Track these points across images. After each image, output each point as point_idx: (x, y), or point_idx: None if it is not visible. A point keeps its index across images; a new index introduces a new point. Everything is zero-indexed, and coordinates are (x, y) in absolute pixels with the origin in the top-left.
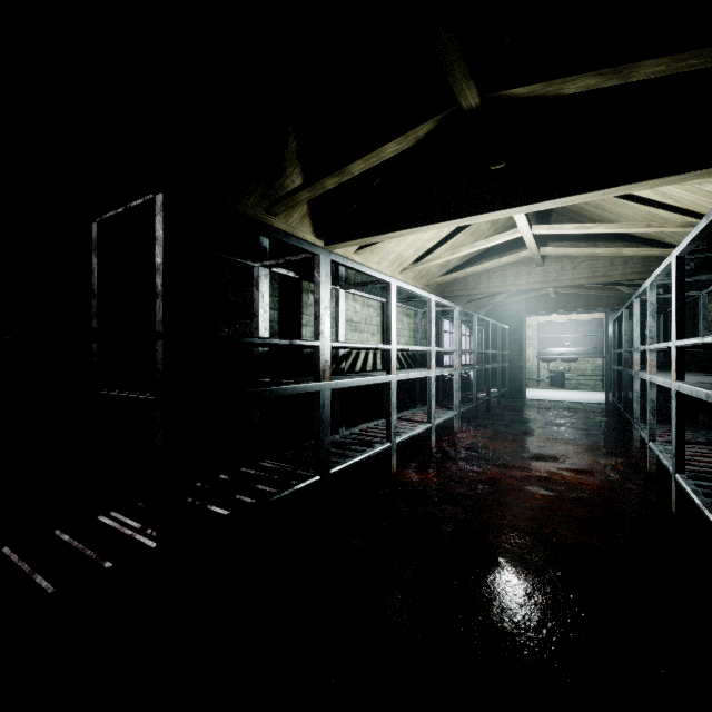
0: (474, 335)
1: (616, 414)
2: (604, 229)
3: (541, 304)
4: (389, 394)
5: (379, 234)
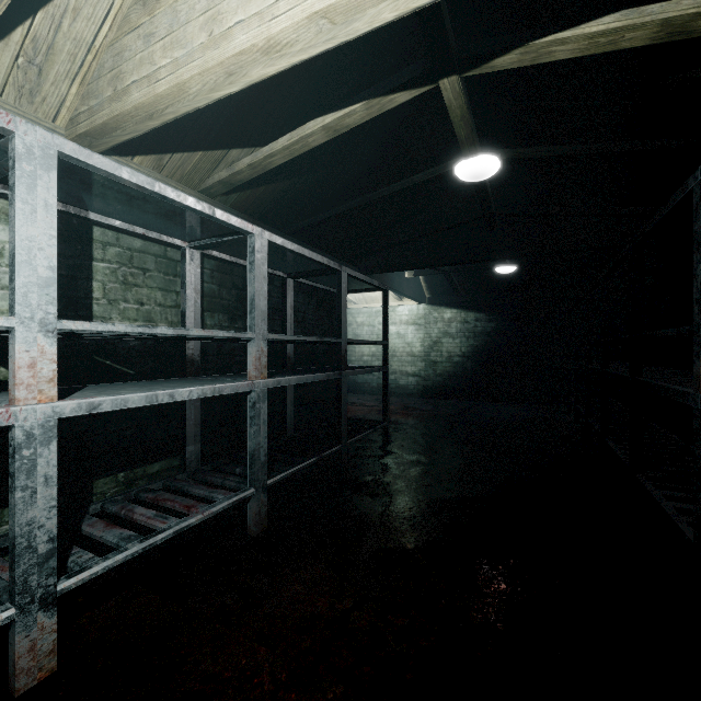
0: None
1: None
2: None
3: None
4: None
5: None
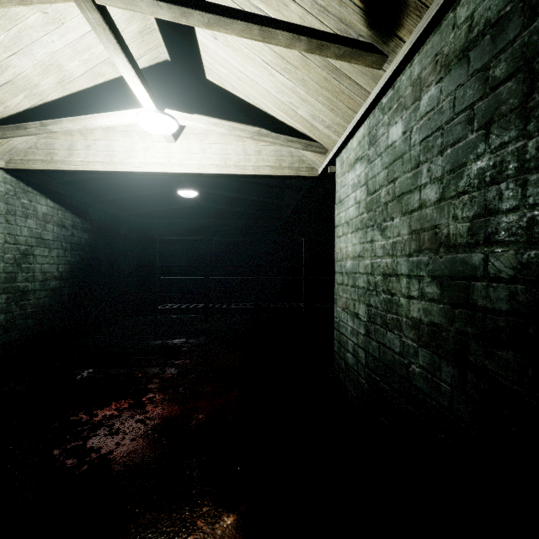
0: None
1: None
2: None
3: None
4: None
5: None
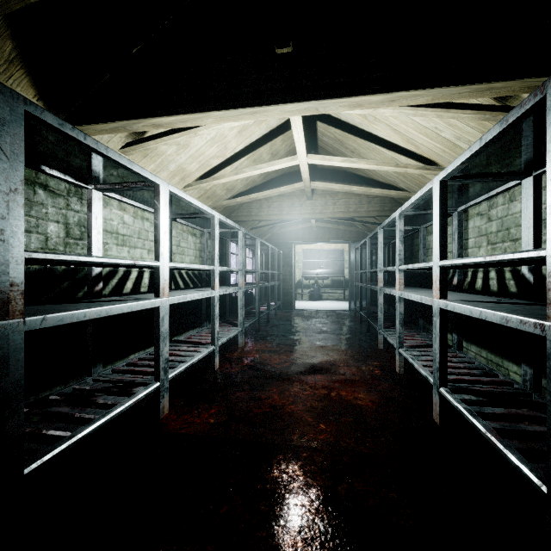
0: (257, 256)
1: (358, 319)
2: (365, 165)
3: (306, 235)
4: (158, 322)
5: (141, 117)
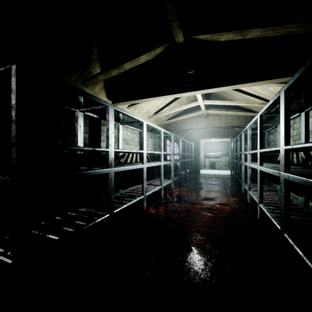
0: (179, 147)
1: (234, 179)
2: (232, 103)
3: (206, 134)
4: (143, 173)
5: (138, 99)
